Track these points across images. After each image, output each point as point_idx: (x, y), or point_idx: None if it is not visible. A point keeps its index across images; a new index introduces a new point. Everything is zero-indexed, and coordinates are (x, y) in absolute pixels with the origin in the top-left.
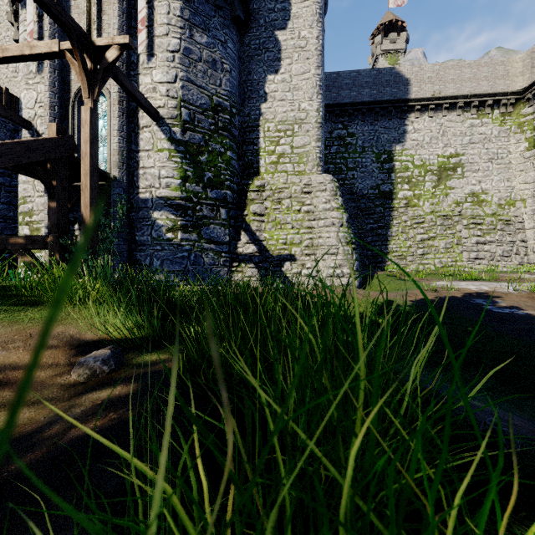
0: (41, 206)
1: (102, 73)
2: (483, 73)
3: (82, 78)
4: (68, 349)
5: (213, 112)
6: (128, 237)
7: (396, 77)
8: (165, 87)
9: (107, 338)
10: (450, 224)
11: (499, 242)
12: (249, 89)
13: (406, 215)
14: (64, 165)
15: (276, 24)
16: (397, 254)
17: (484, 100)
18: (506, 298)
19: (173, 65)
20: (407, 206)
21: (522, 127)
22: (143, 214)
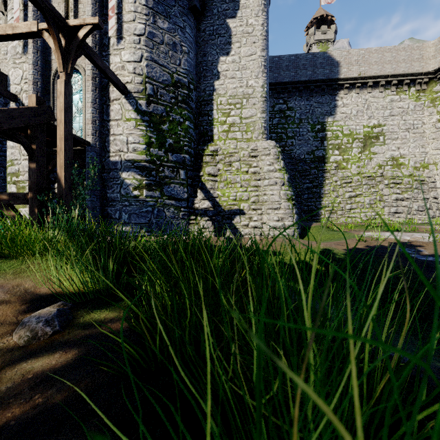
0: (26, 167)
1: (75, 51)
2: (401, 56)
3: (57, 55)
4: (19, 304)
5: (173, 87)
6: (100, 194)
7: (328, 60)
8: (132, 65)
9: (61, 291)
10: (374, 183)
11: (415, 198)
12: (204, 68)
13: (337, 176)
14: (43, 132)
15: (227, 13)
16: (329, 209)
17: (402, 79)
18: (428, 247)
19: (139, 47)
20: (337, 169)
21: (434, 102)
22: (113, 174)
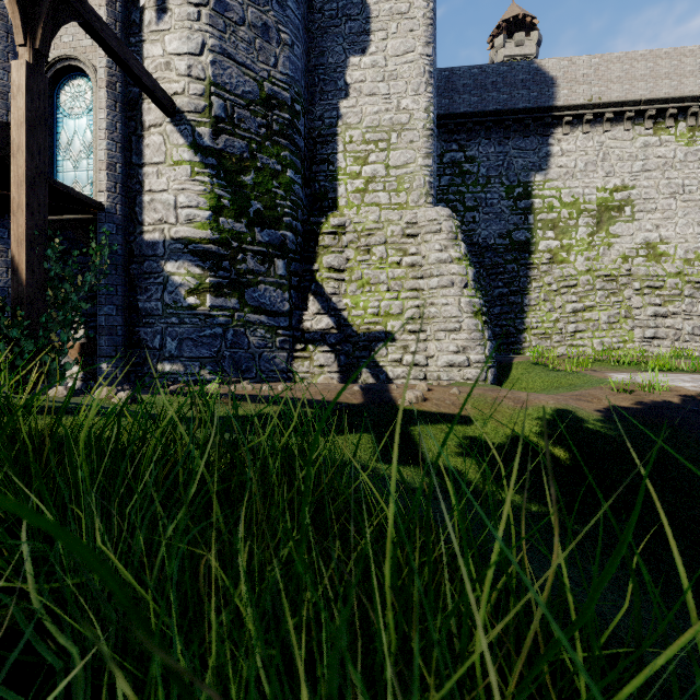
0: None
1: (50, 2)
2: (663, 68)
3: (10, 8)
4: None
5: (264, 107)
6: (124, 303)
7: (536, 75)
8: (184, 61)
9: None
10: (615, 288)
11: (687, 313)
12: (321, 78)
13: (551, 275)
14: None
15: None
16: (538, 332)
17: (664, 108)
18: None
19: (198, 27)
20: (552, 263)
21: None
22: (150, 266)
